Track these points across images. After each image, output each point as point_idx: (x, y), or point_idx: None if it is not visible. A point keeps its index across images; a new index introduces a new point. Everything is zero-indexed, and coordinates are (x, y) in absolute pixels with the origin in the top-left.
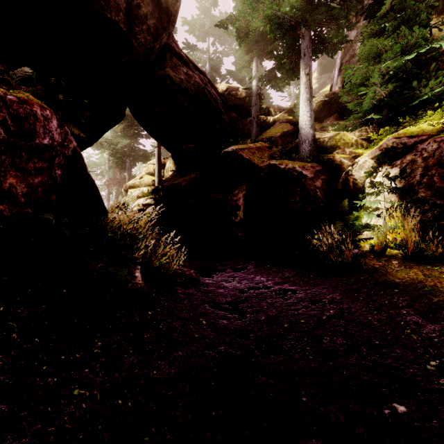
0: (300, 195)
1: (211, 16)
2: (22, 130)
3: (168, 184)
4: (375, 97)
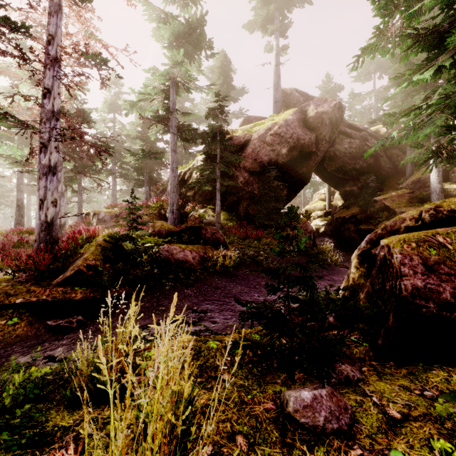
0: None
1: (375, 62)
2: (305, 229)
3: (337, 216)
4: None
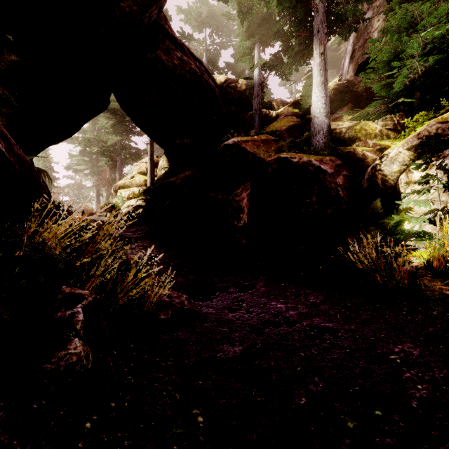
0: (317, 195)
1: (208, 4)
2: None
3: (160, 182)
4: (409, 75)
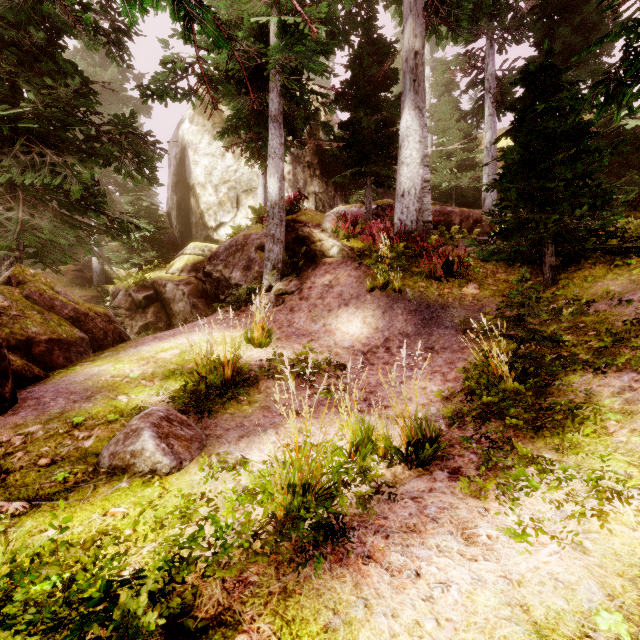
0: None
1: None
2: None
3: None
4: (121, 255)
